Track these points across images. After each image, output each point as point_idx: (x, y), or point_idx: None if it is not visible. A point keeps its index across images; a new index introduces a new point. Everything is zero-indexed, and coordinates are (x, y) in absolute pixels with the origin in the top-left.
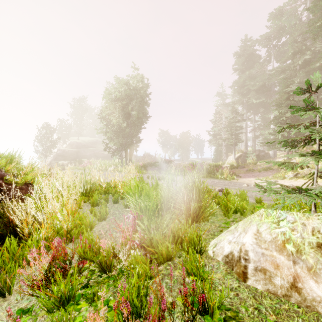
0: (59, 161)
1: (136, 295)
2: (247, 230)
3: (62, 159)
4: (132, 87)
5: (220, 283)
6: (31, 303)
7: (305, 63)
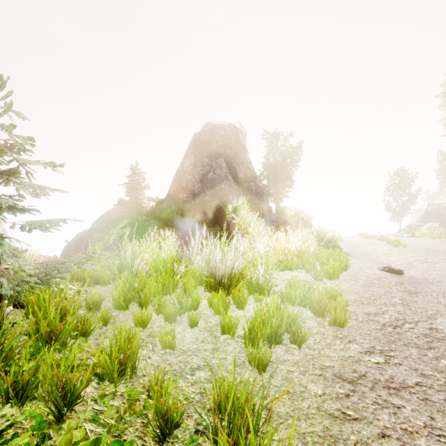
0: (425, 223)
1: None
2: None
3: (435, 220)
4: None
5: None
6: None
7: None
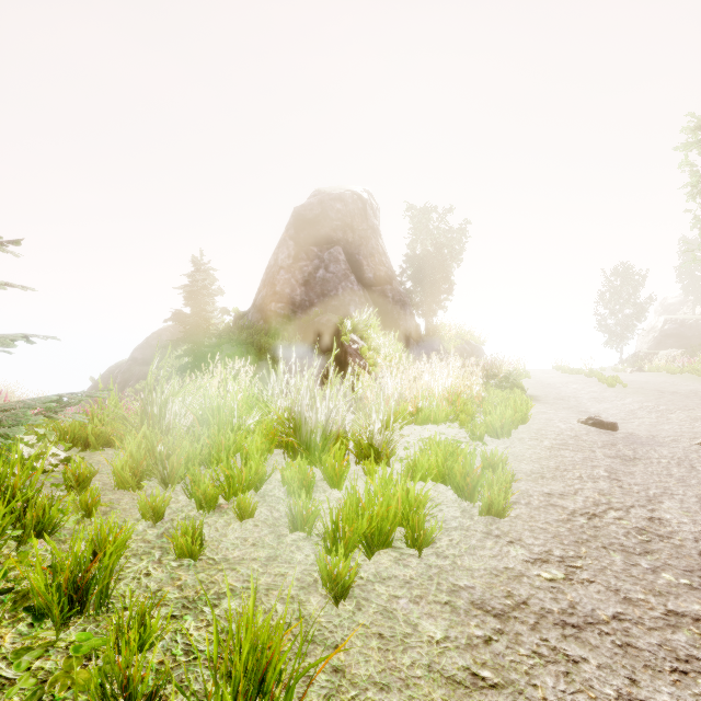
0: (661, 351)
1: None
2: None
3: (675, 345)
4: None
5: None
6: None
7: None
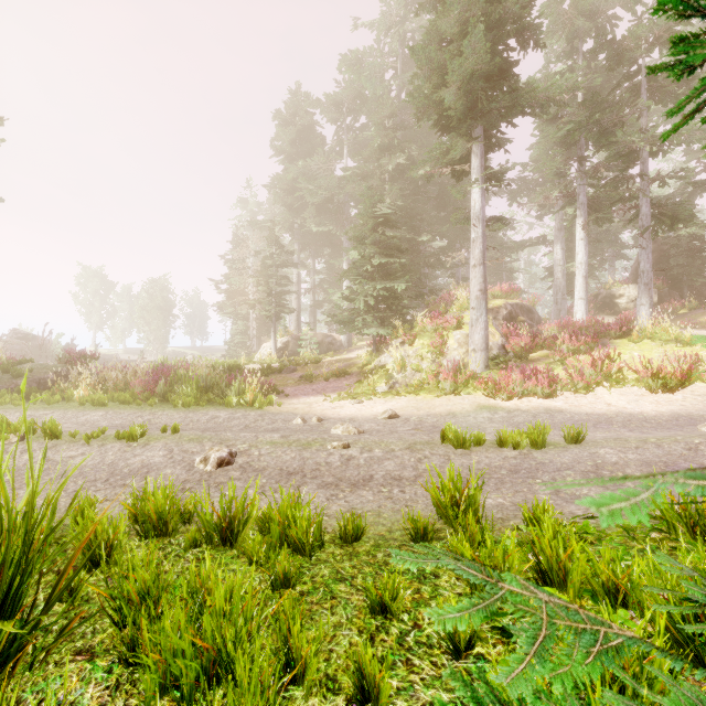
0: None
1: None
2: None
3: None
4: None
5: None
6: None
7: (398, 172)
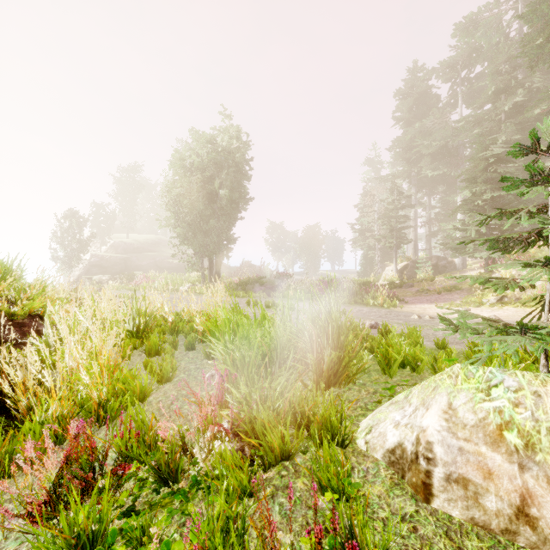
0: (94, 276)
1: (221, 540)
2: (429, 404)
3: (99, 272)
4: (220, 147)
5: (382, 505)
6: (23, 548)
7: (515, 109)
